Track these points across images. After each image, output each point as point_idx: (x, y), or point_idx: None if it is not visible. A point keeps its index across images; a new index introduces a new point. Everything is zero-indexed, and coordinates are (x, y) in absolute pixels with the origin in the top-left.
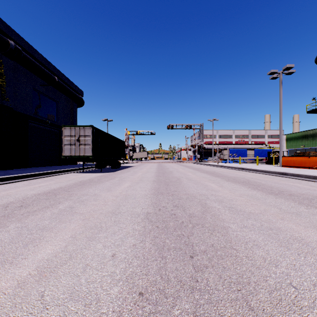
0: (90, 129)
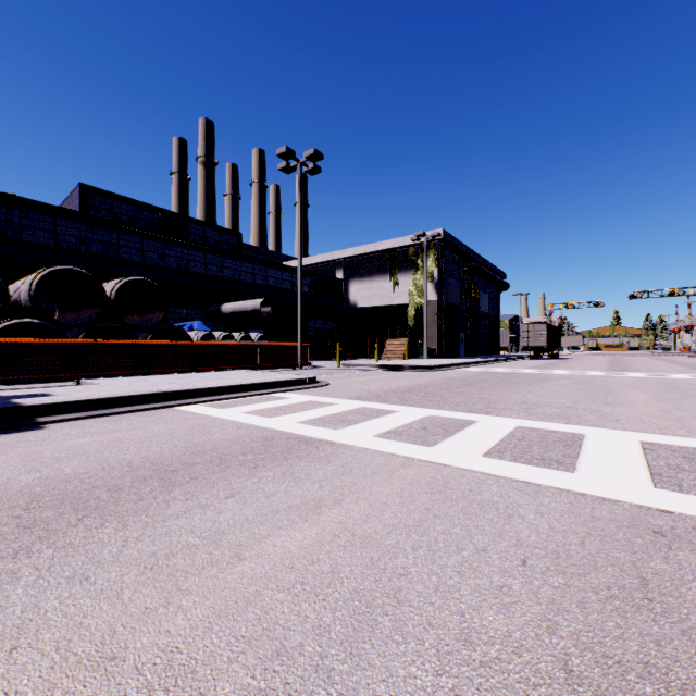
0: (545, 325)
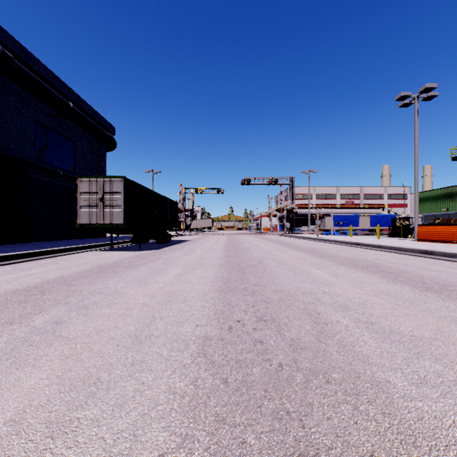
0: (121, 181)
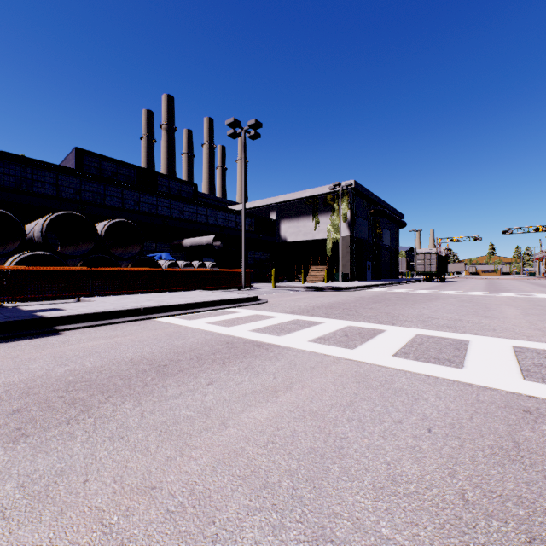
0: (435, 255)
